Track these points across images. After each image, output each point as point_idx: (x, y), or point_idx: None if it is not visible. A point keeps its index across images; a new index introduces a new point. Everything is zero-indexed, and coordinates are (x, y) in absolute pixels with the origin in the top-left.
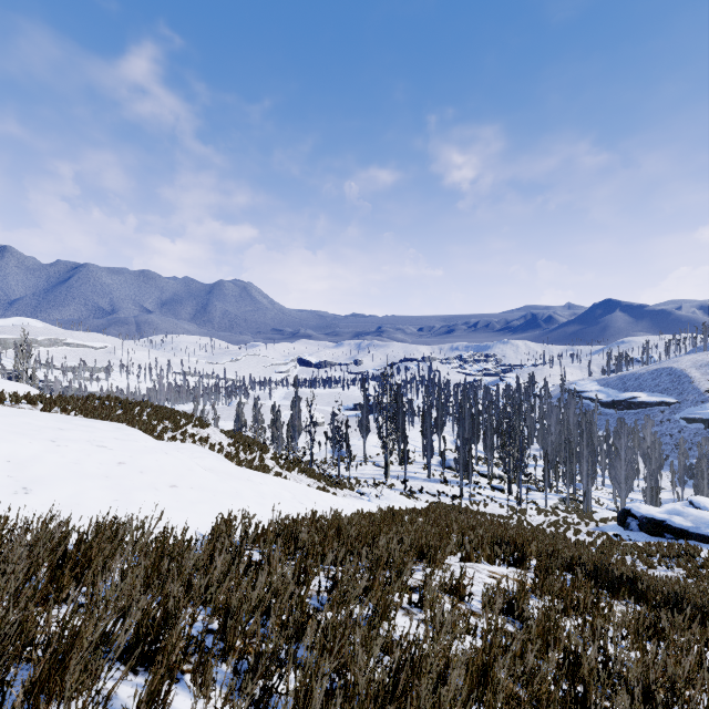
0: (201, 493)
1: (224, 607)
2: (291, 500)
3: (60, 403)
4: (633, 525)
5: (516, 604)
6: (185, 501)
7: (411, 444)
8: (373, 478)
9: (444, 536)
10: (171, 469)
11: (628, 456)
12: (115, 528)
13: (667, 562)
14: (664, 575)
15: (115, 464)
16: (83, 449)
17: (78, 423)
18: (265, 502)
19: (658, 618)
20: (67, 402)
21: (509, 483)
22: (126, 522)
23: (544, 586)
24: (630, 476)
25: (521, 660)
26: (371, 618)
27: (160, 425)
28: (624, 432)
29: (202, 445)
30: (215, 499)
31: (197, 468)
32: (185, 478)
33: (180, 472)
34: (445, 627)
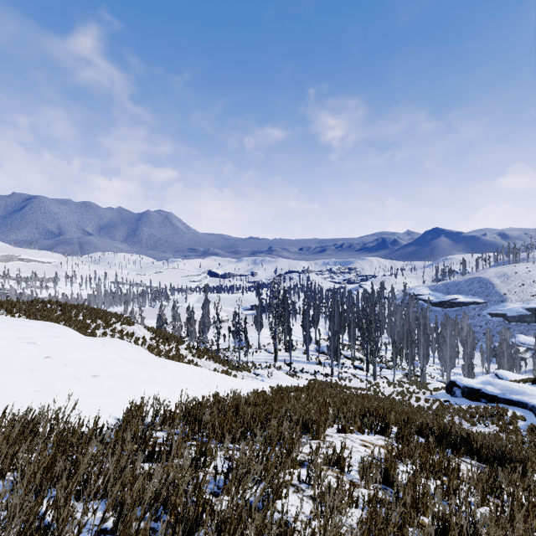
0: (120, 381)
1: (119, 504)
2: (199, 383)
3: (6, 306)
4: (457, 393)
5: (388, 473)
6: (105, 388)
7: (294, 335)
8: (266, 361)
9: (323, 411)
10: (94, 361)
11: (452, 342)
12: (30, 420)
13: (484, 421)
14: (482, 431)
15: (42, 358)
16: (13, 345)
17: (12, 323)
18: (176, 386)
19: (496, 475)
20: (13, 305)
21: (367, 363)
22: (38, 414)
23: (406, 452)
24: (453, 356)
25: (399, 533)
26: (265, 501)
27: (93, 324)
28: (449, 324)
29: (128, 339)
30: (132, 385)
31: (118, 359)
32: (106, 368)
33: (102, 363)
34: (334, 510)
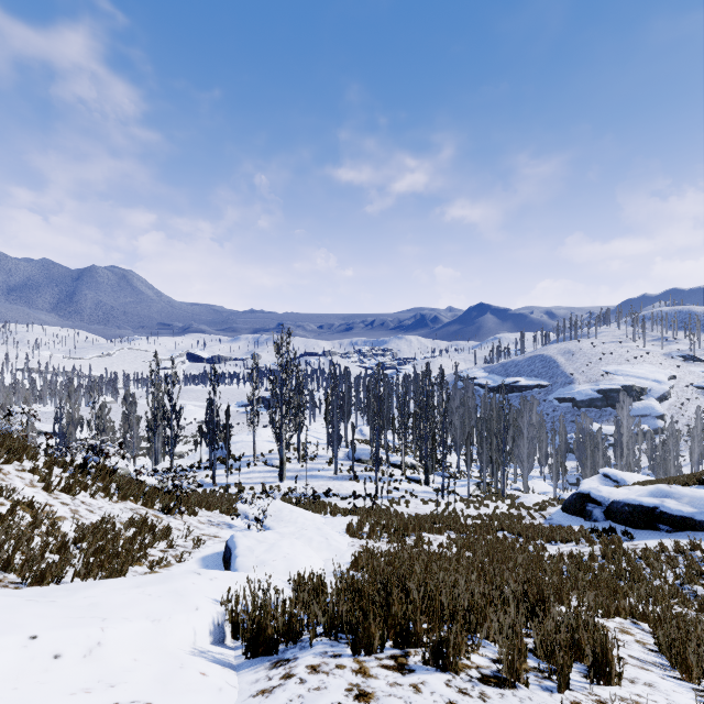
0: None
1: None
2: None
3: None
4: (597, 514)
5: None
6: None
7: (313, 436)
8: (262, 482)
9: None
10: None
11: (530, 434)
12: None
13: None
14: None
15: None
16: None
17: None
18: None
19: None
20: None
21: (426, 472)
22: None
23: None
24: (532, 454)
25: None
26: None
27: None
28: (526, 410)
29: None
30: None
31: None
32: None
33: None
34: None
